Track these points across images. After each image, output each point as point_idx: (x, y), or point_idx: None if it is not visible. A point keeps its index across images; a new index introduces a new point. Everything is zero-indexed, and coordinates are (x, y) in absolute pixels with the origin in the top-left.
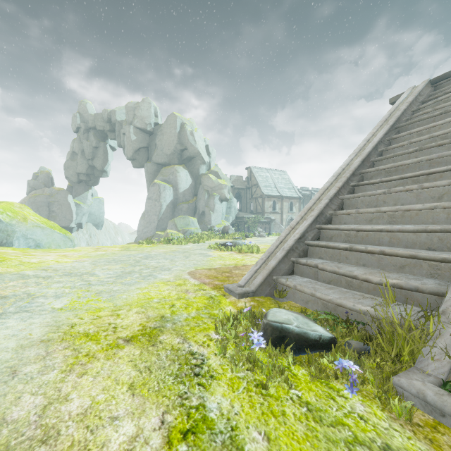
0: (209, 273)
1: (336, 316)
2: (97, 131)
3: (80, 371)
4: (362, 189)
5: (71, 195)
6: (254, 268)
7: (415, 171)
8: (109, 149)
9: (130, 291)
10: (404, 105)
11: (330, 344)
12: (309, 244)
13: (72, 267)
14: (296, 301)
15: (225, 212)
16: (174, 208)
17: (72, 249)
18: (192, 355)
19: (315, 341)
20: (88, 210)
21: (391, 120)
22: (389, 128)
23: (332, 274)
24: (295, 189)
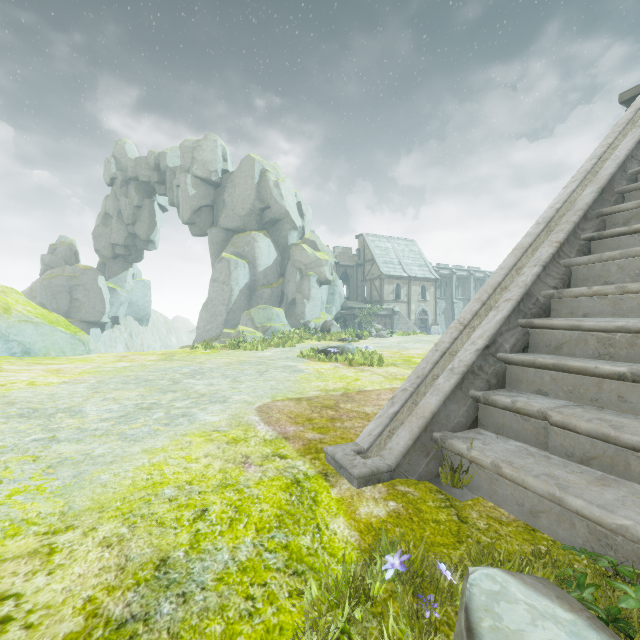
0: (297, 409)
1: None
2: (140, 183)
3: None
4: (611, 246)
5: (103, 276)
6: (387, 411)
7: None
8: (158, 210)
9: (124, 459)
10: None
11: None
12: (510, 361)
13: (50, 395)
14: (498, 503)
15: (326, 300)
16: (251, 294)
17: (82, 357)
18: None
19: None
20: (127, 298)
21: None
22: None
23: (594, 441)
24: (429, 266)
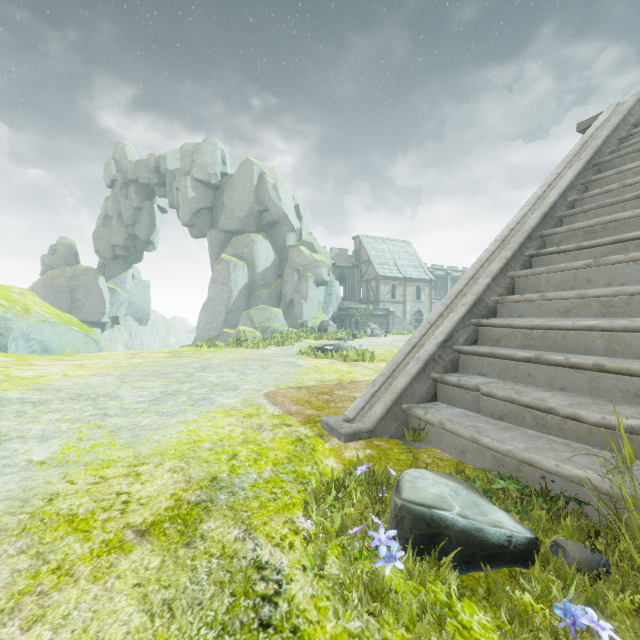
0: (298, 394)
1: (521, 482)
2: (140, 185)
3: (32, 613)
4: (546, 262)
5: (103, 277)
6: (369, 390)
7: (638, 230)
8: (157, 211)
9: (167, 427)
10: (606, 130)
11: (529, 554)
12: (461, 351)
13: (86, 384)
14: (443, 449)
15: (323, 301)
16: (249, 295)
17: (96, 354)
18: (258, 570)
19: (499, 548)
20: (127, 298)
21: (586, 153)
22: (584, 165)
23: (506, 403)
24: (424, 267)
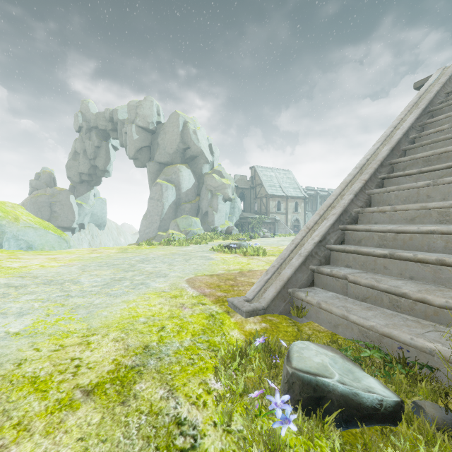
0: (211, 280)
1: (382, 351)
2: (99, 130)
3: None
4: (394, 182)
5: (73, 195)
6: (264, 278)
7: None
8: (111, 149)
9: (113, 305)
10: (437, 86)
11: (396, 414)
12: (332, 249)
13: (56, 273)
14: (320, 323)
15: (229, 212)
16: (176, 208)
17: (66, 250)
18: (178, 426)
19: (373, 410)
20: (90, 210)
21: (422, 103)
22: (421, 112)
23: (368, 289)
24: (300, 188)
